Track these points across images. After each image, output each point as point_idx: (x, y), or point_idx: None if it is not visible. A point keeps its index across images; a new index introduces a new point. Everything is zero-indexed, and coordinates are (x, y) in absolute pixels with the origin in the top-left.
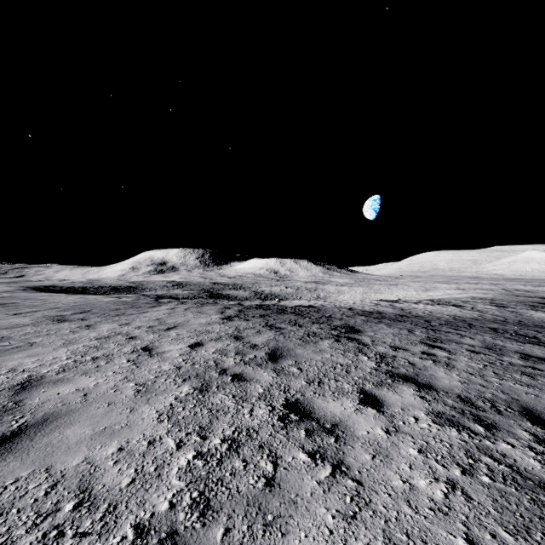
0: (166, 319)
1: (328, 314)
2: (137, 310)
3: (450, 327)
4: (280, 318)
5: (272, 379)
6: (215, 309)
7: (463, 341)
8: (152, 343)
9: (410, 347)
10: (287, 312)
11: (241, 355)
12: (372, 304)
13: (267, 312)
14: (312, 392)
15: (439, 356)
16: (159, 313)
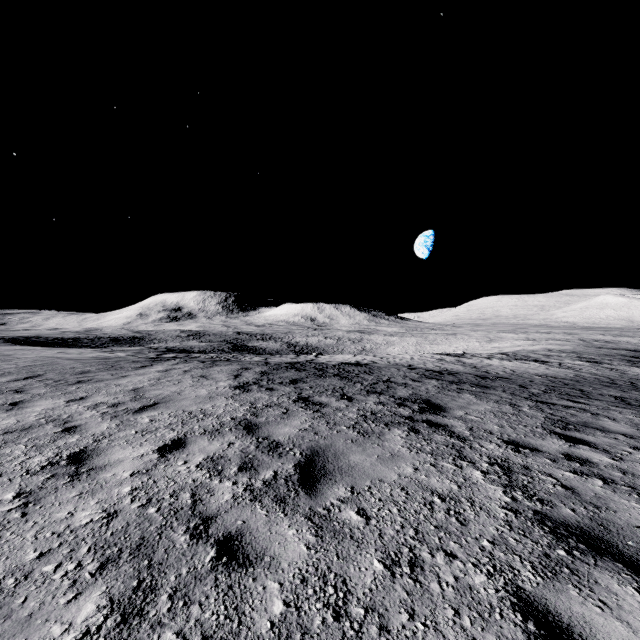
0: (148, 390)
1: (385, 377)
2: (114, 373)
3: (562, 397)
4: (319, 384)
5: (307, 553)
6: (227, 371)
7: (608, 427)
8: (95, 442)
9: (536, 441)
10: (329, 375)
11: (249, 472)
12: (434, 359)
13: (301, 374)
14: (403, 609)
15: (601, 465)
16: (143, 379)
